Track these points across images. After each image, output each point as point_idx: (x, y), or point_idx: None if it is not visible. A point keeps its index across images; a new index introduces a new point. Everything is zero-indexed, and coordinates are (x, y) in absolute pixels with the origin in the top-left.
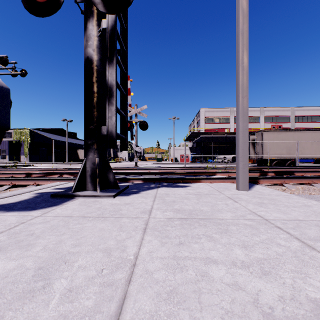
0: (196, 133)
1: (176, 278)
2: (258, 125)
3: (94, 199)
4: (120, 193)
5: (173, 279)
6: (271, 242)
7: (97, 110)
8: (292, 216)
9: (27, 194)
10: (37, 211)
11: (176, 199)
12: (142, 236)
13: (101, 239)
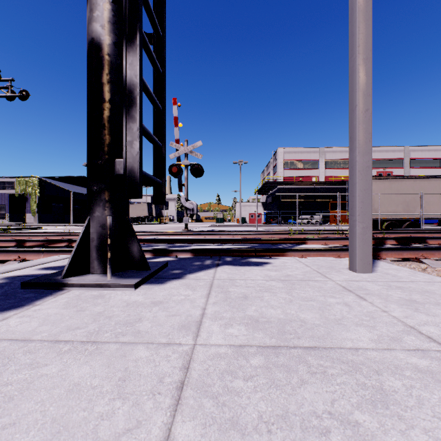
0: (271, 182)
1: None
2: None
3: (98, 291)
4: (150, 278)
5: None
6: None
7: (110, 133)
8: None
9: None
10: None
11: (249, 291)
12: (169, 422)
13: (54, 438)
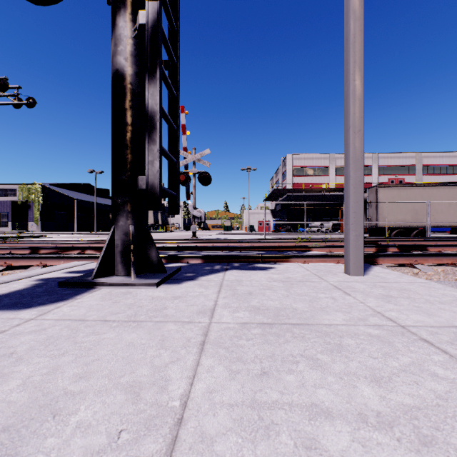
0: (280, 190)
1: (257, 454)
2: (369, 179)
3: (125, 289)
4: (167, 280)
5: (253, 456)
6: (421, 371)
7: (132, 152)
8: (442, 319)
9: (23, 281)
10: (31, 311)
11: (253, 289)
12: (198, 359)
13: (127, 365)
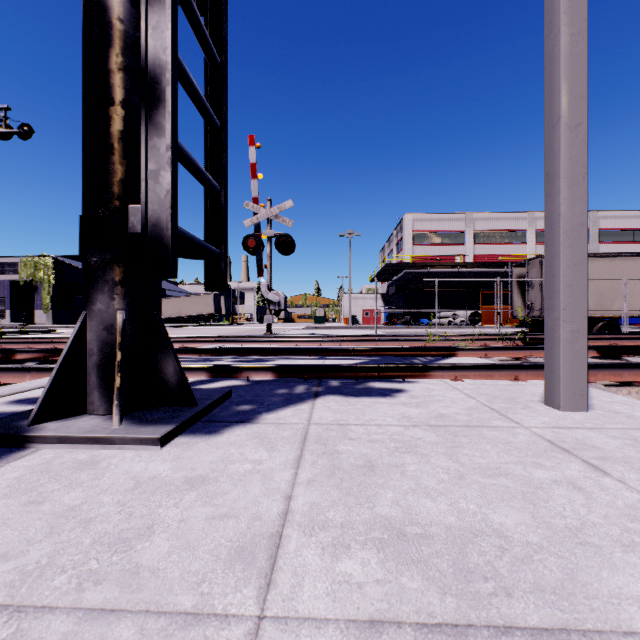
0: (395, 264)
1: None
2: (523, 249)
3: (91, 451)
4: (196, 422)
5: None
6: None
7: (122, 160)
8: None
9: None
10: None
11: (375, 451)
12: None
13: None
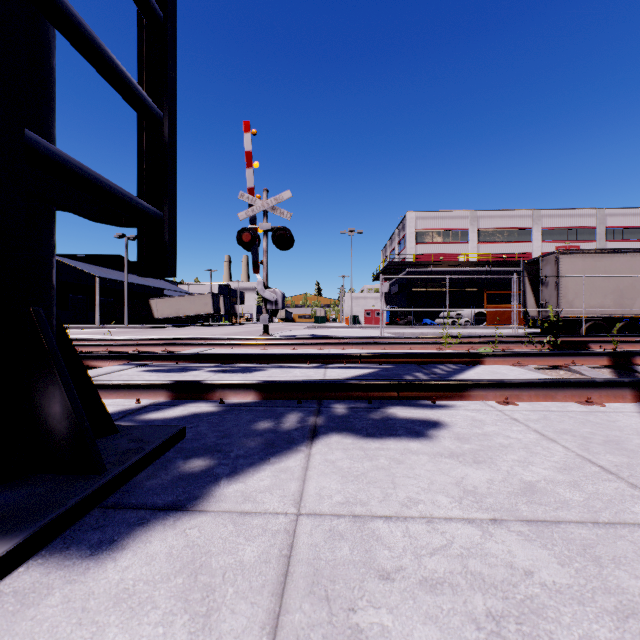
0: (398, 263)
1: None
2: (528, 247)
3: None
4: (89, 511)
5: None
6: None
7: None
8: None
9: None
10: None
11: None
12: None
13: None
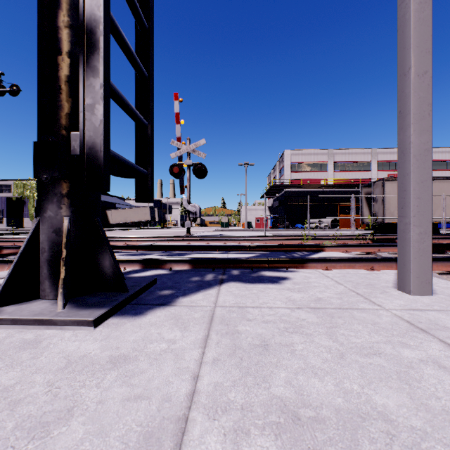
0: (278, 185)
1: None
2: (368, 175)
3: (37, 331)
4: (126, 305)
5: None
6: None
7: (68, 98)
8: None
9: None
10: None
11: (268, 331)
12: None
13: None
